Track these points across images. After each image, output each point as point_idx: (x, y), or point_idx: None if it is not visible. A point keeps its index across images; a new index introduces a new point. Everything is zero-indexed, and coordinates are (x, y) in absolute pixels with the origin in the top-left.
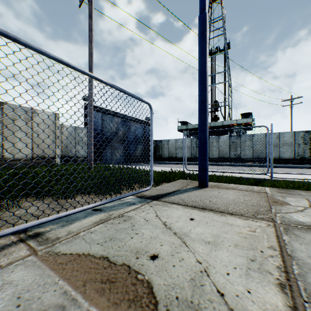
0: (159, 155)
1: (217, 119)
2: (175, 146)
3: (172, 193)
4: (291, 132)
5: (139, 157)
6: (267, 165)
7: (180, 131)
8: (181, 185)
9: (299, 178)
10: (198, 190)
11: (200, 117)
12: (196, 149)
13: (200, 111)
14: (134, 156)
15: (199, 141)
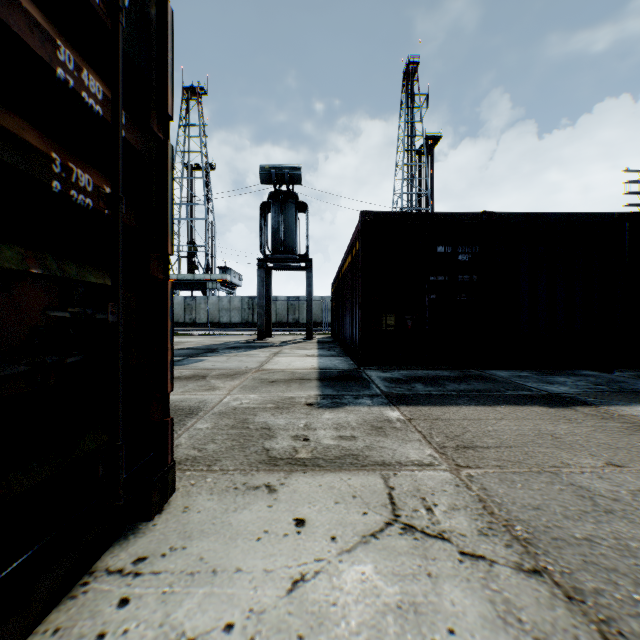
0: None
1: (194, 269)
2: None
3: None
4: (240, 298)
5: None
6: None
7: None
8: None
9: None
10: None
11: None
12: None
13: None
14: None
15: None
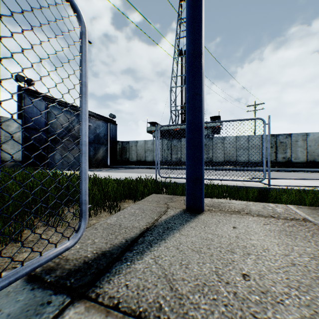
0: (126, 159)
1: None
2: (144, 149)
3: (138, 242)
4: (259, 136)
5: (101, 161)
6: (263, 170)
7: (150, 133)
8: (156, 210)
9: (295, 184)
10: (193, 223)
11: (192, 84)
12: (167, 152)
13: (191, 72)
14: (94, 159)
15: (190, 128)
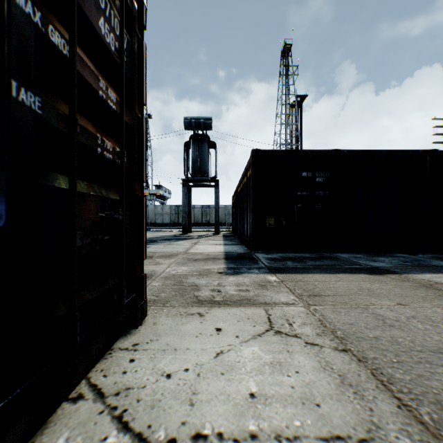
0: None
1: None
2: None
3: None
4: (169, 206)
5: None
6: None
7: None
8: None
9: None
10: None
11: None
12: None
13: None
14: None
15: None
